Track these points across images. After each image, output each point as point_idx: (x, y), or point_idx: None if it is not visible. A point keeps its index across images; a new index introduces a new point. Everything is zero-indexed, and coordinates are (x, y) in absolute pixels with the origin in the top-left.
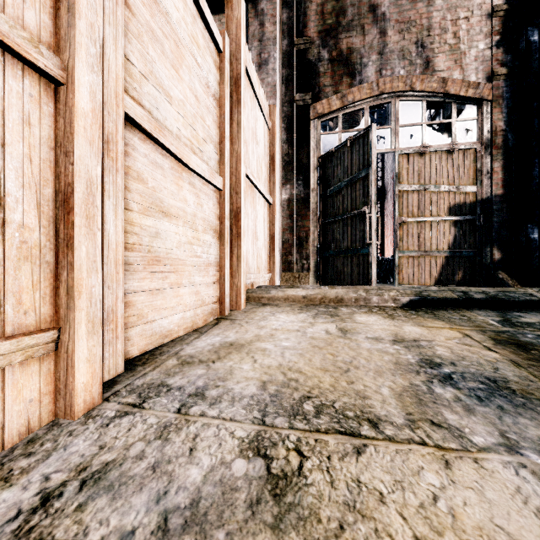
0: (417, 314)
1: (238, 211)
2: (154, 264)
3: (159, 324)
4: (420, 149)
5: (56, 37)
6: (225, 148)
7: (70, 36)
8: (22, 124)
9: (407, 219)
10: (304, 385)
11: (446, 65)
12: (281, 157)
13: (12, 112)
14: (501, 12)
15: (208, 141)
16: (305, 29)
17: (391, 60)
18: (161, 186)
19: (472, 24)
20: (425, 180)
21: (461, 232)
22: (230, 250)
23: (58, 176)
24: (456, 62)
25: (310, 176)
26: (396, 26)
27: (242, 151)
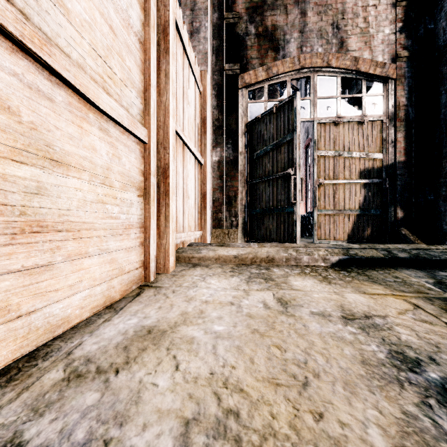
0: (350, 275)
1: (166, 167)
2: (35, 231)
3: (44, 313)
4: (335, 119)
5: None
6: (151, 97)
7: None
8: None
9: (325, 181)
10: (249, 427)
11: (358, 46)
12: (212, 121)
13: None
14: (403, 2)
15: (129, 85)
16: (234, 5)
17: (310, 38)
18: (49, 123)
19: (380, 11)
20: (340, 147)
21: (369, 193)
22: (158, 209)
23: None
24: (366, 44)
25: (238, 140)
26: (315, 8)
27: (171, 104)
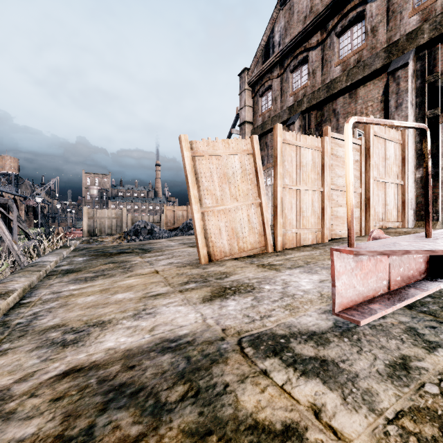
0: None
1: (369, 198)
2: (337, 218)
3: (338, 233)
4: None
5: (321, 184)
6: (362, 178)
7: (323, 184)
8: (318, 199)
9: None
10: None
11: None
12: (415, 152)
13: (317, 198)
14: None
15: (354, 179)
16: (435, 68)
17: None
18: (338, 199)
19: None
20: None
21: None
22: (366, 212)
23: (321, 205)
24: None
25: (438, 160)
26: None
27: (371, 175)
